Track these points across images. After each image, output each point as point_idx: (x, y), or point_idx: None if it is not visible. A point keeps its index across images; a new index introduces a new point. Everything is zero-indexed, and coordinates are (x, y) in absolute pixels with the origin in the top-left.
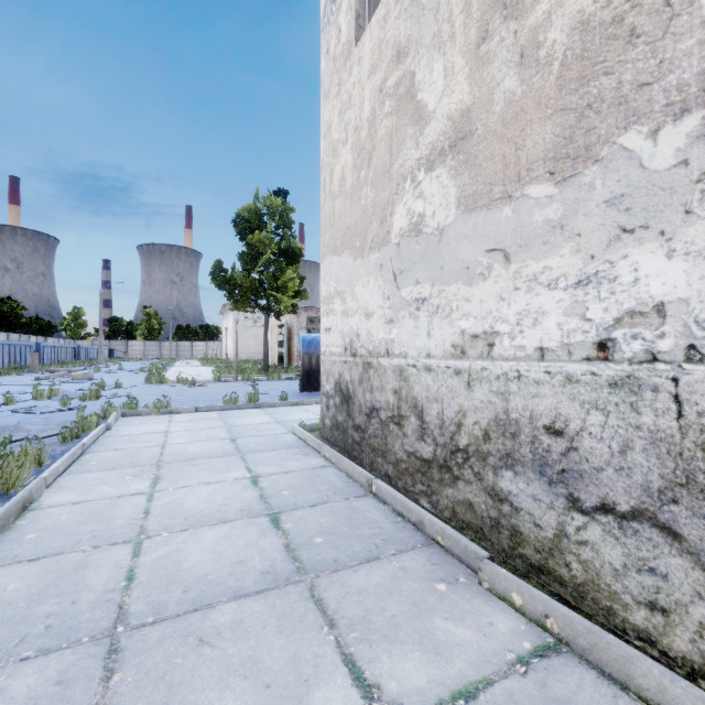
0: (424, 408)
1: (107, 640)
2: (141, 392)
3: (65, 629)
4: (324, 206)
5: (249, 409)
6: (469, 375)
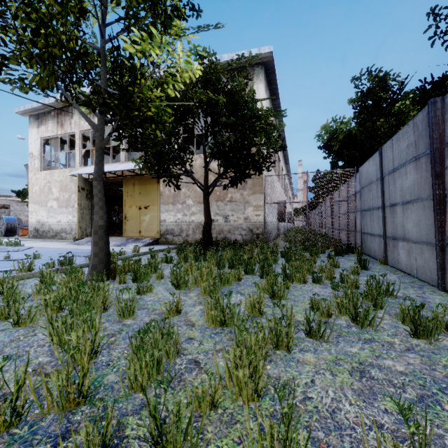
0: (53, 229)
1: None
2: None
3: None
4: (30, 193)
5: None
6: (59, 225)
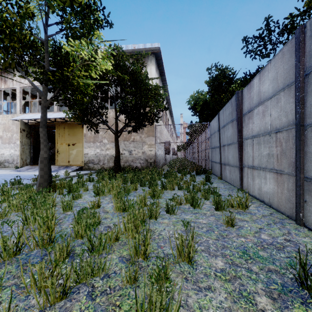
0: None
1: None
2: None
3: None
4: None
5: None
6: (2, 156)
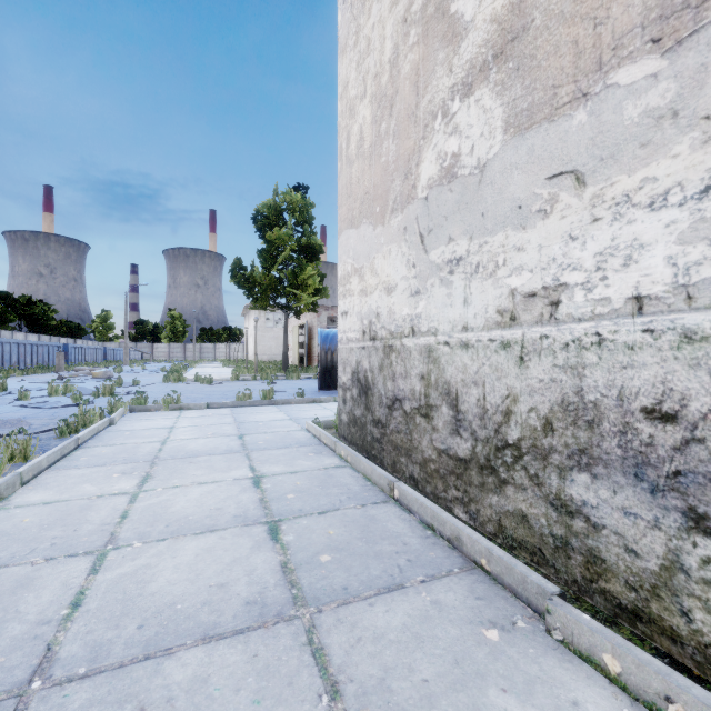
0: (459, 394)
1: (11, 703)
2: (157, 390)
3: None
4: (340, 176)
5: (263, 406)
6: (522, 346)
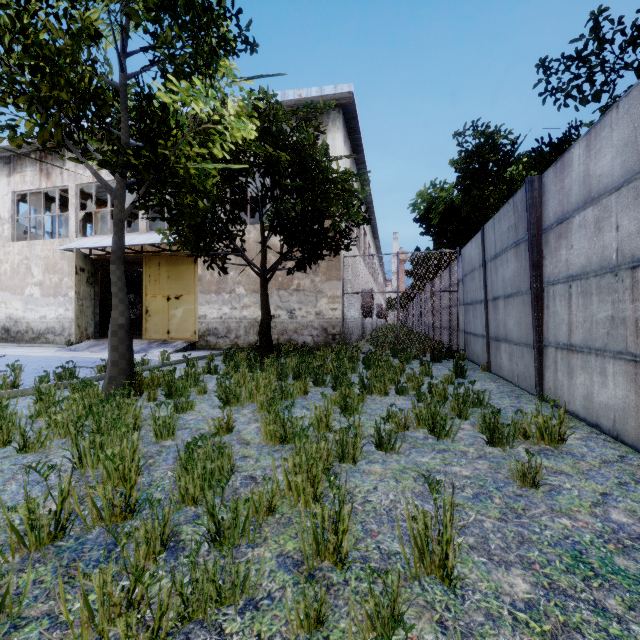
0: (34, 328)
1: None
2: None
3: None
4: None
5: None
6: (43, 322)
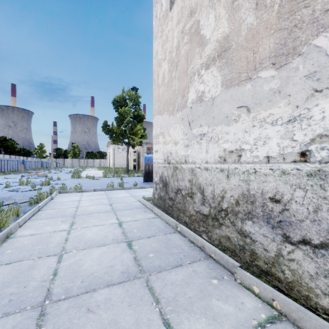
0: (204, 188)
1: (39, 308)
2: (69, 182)
3: (19, 302)
4: (154, 91)
5: (119, 190)
6: (228, 171)
